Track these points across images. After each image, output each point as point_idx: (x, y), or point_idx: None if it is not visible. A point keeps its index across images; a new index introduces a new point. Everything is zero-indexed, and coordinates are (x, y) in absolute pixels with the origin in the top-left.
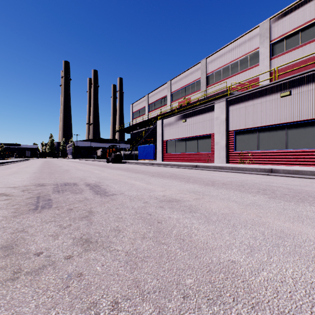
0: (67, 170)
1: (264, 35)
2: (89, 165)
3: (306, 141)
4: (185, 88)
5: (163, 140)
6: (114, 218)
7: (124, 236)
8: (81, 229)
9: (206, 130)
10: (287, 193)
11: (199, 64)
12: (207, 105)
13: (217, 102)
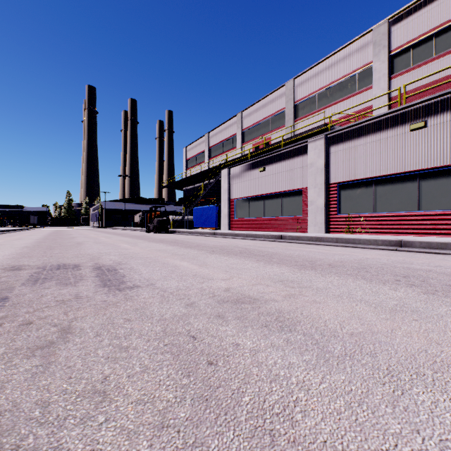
0: (79, 243)
1: (380, 43)
2: (119, 236)
3: (450, 197)
4: (263, 124)
5: (230, 198)
6: (109, 349)
7: (108, 418)
8: (7, 391)
9: (295, 183)
10: (450, 283)
11: (284, 88)
12: (297, 145)
13: (312, 141)
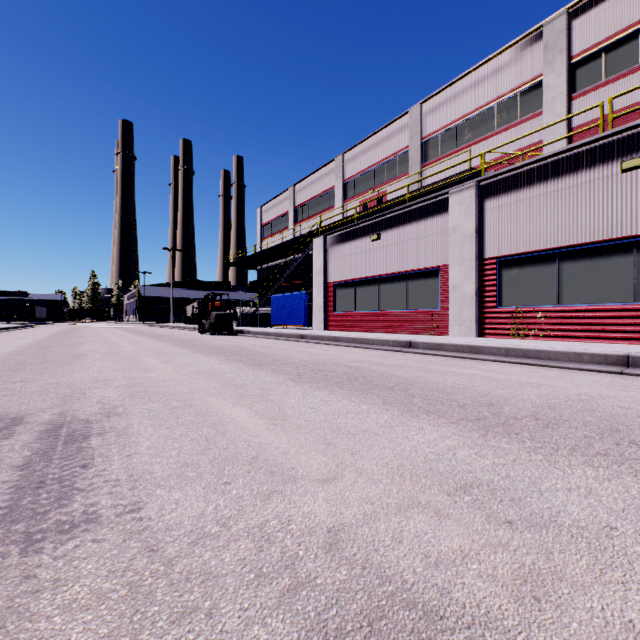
0: (77, 356)
1: (555, 46)
2: (154, 340)
3: None
4: (374, 171)
5: (326, 281)
6: None
7: None
8: None
9: (428, 258)
10: None
11: (406, 117)
12: (431, 199)
13: (456, 191)
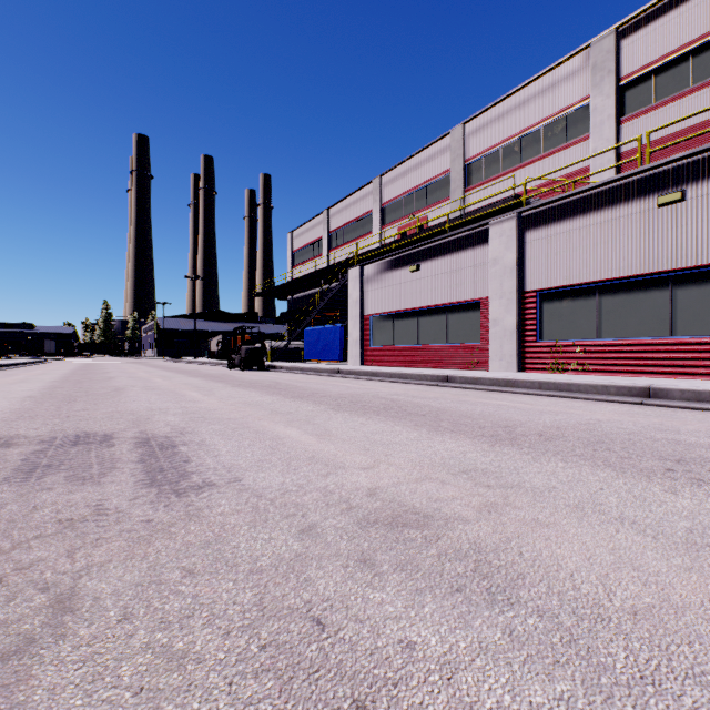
0: (118, 390)
1: (603, 67)
2: (184, 375)
3: None
4: (414, 195)
5: (363, 314)
6: (146, 660)
7: None
8: None
9: (468, 291)
10: None
11: (448, 138)
12: (472, 230)
13: (496, 222)
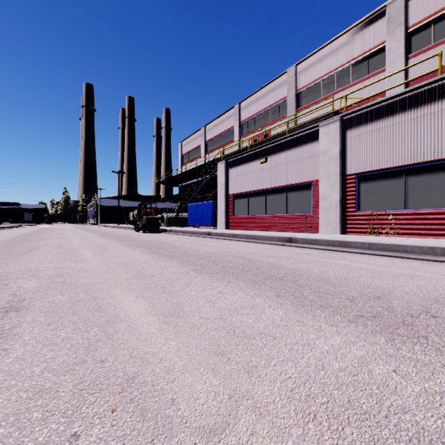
0: (32, 249)
1: (395, 20)
2: (99, 236)
3: None
4: (262, 115)
5: (227, 193)
6: None
7: None
8: None
9: (302, 175)
10: None
11: (285, 75)
12: (305, 131)
13: (324, 124)
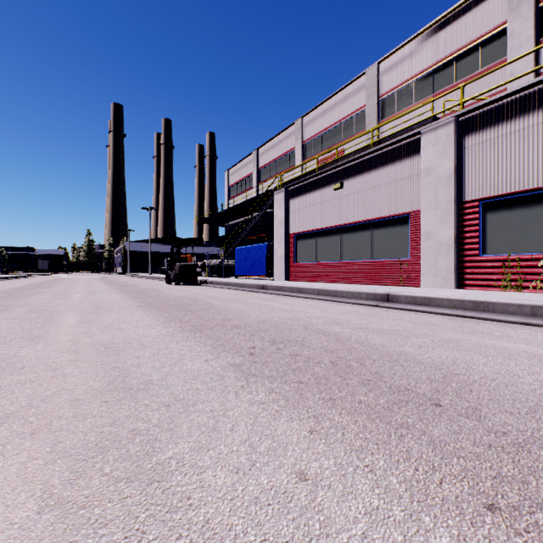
0: None
1: None
2: (113, 290)
3: None
4: (331, 131)
5: (287, 233)
6: None
7: None
8: None
9: (395, 205)
10: None
11: (362, 78)
12: (400, 142)
13: (430, 129)
